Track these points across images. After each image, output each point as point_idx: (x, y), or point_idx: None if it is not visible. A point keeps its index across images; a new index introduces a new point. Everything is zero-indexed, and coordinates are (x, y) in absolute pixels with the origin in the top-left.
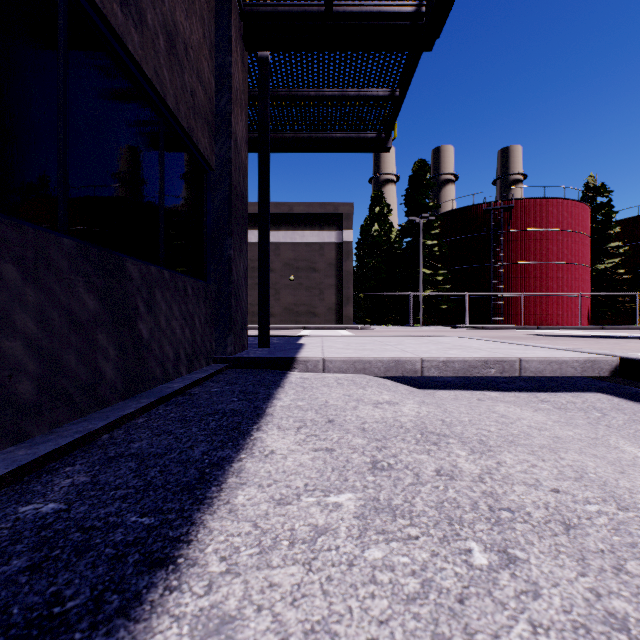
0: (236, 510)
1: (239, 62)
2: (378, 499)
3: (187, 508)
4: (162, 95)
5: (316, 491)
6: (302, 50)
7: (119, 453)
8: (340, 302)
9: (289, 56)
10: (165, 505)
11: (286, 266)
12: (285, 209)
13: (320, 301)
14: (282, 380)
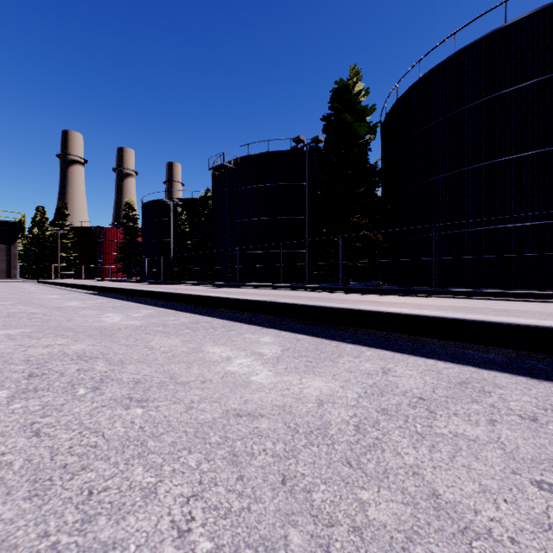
0: None
1: None
2: None
3: None
4: None
5: None
6: None
7: None
8: (10, 268)
9: None
10: None
11: None
12: None
13: None
14: None
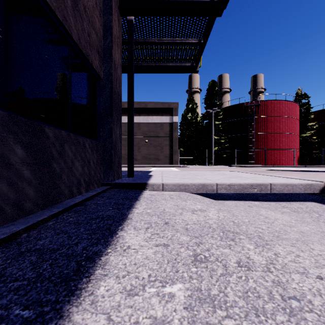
0: (96, 301)
1: (116, 21)
2: (200, 289)
3: (60, 300)
4: (69, 32)
5: (156, 282)
6: (151, 15)
7: (28, 248)
8: (171, 153)
9: (144, 19)
10: (45, 297)
11: (143, 134)
12: (143, 105)
13: (161, 152)
14: (139, 196)
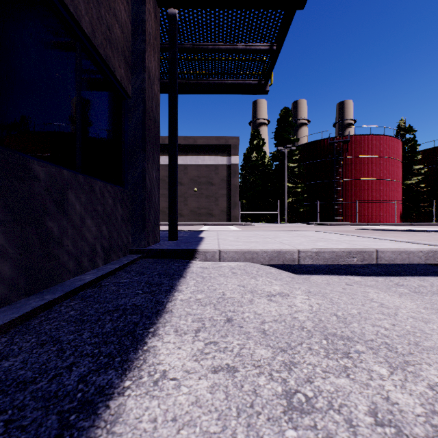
0: None
1: (152, 13)
2: None
3: None
4: (76, 18)
5: None
6: (202, 7)
7: None
8: (229, 206)
9: (192, 14)
10: None
11: (192, 181)
12: (191, 141)
13: (216, 206)
14: (185, 270)
